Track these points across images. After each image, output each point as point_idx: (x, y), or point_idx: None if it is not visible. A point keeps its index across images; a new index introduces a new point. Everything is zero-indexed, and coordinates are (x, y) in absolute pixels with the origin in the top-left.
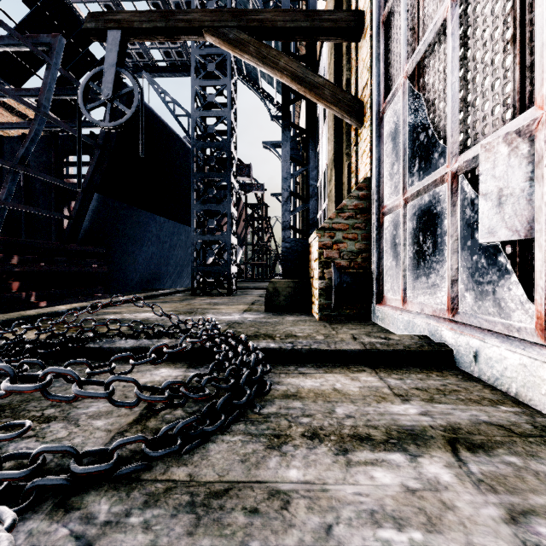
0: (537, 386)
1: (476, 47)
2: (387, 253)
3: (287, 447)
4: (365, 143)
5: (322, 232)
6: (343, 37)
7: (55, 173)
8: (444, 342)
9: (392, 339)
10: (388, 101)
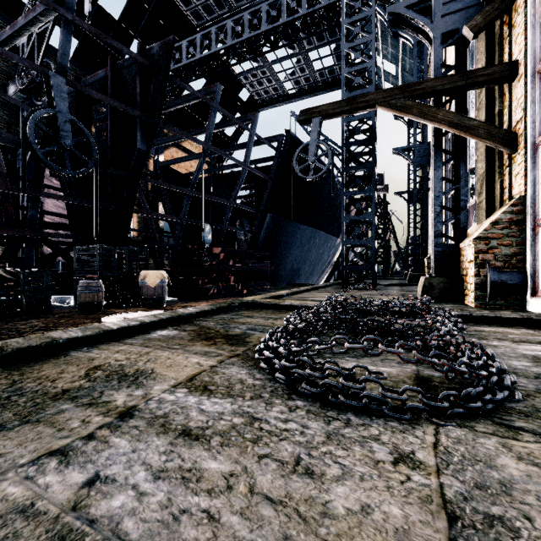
0: None
1: None
2: None
3: (488, 340)
4: (519, 167)
5: (477, 241)
6: (496, 83)
7: None
8: None
9: None
10: None
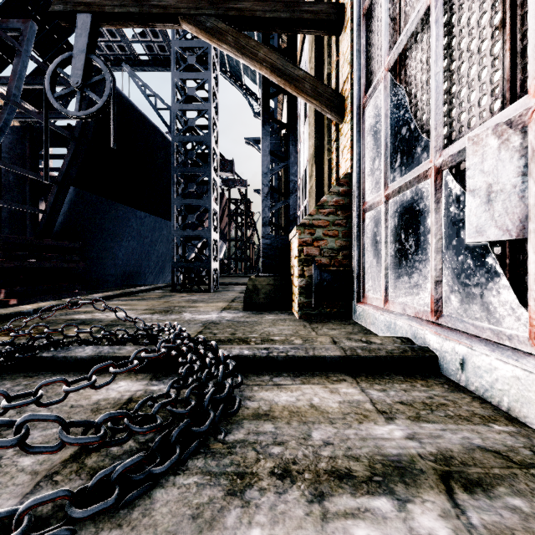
0: (532, 402)
1: (461, 35)
2: (368, 251)
3: (252, 492)
4: (346, 138)
5: (302, 229)
6: (323, 29)
7: (30, 166)
8: (427, 346)
9: (373, 342)
10: (369, 94)
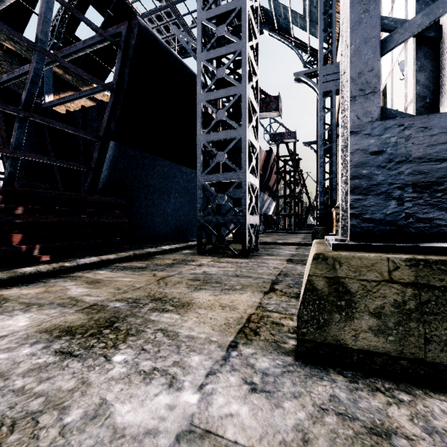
0: None
1: None
2: None
3: None
4: None
5: None
6: None
7: None
8: None
9: None
10: None
